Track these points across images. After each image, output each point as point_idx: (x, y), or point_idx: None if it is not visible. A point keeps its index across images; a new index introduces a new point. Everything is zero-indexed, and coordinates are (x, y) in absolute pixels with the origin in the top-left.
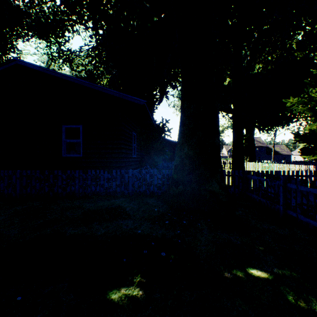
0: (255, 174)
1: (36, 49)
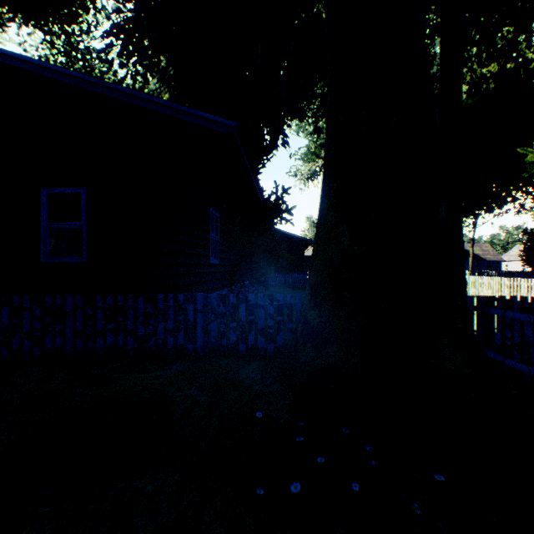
0: (520, 306)
1: (23, 48)
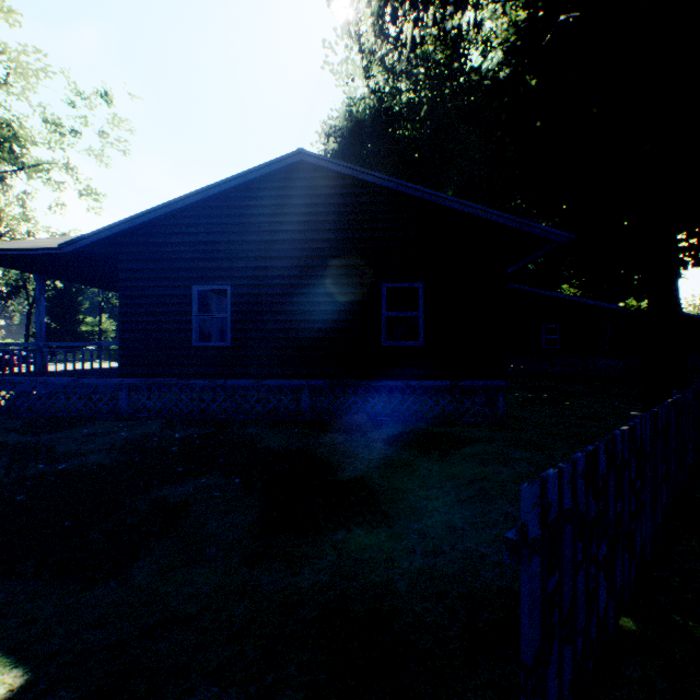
0: None
1: None
